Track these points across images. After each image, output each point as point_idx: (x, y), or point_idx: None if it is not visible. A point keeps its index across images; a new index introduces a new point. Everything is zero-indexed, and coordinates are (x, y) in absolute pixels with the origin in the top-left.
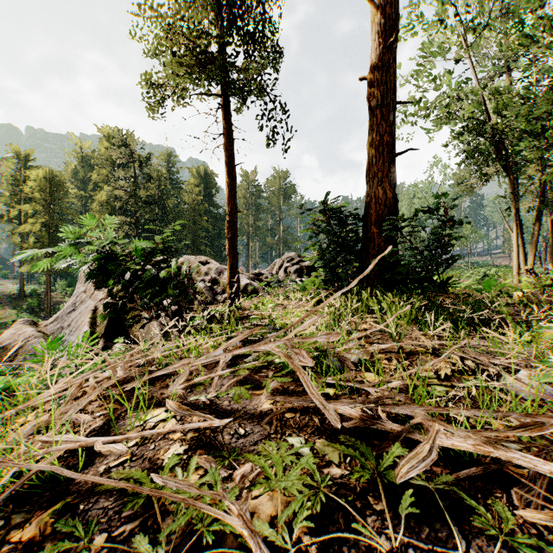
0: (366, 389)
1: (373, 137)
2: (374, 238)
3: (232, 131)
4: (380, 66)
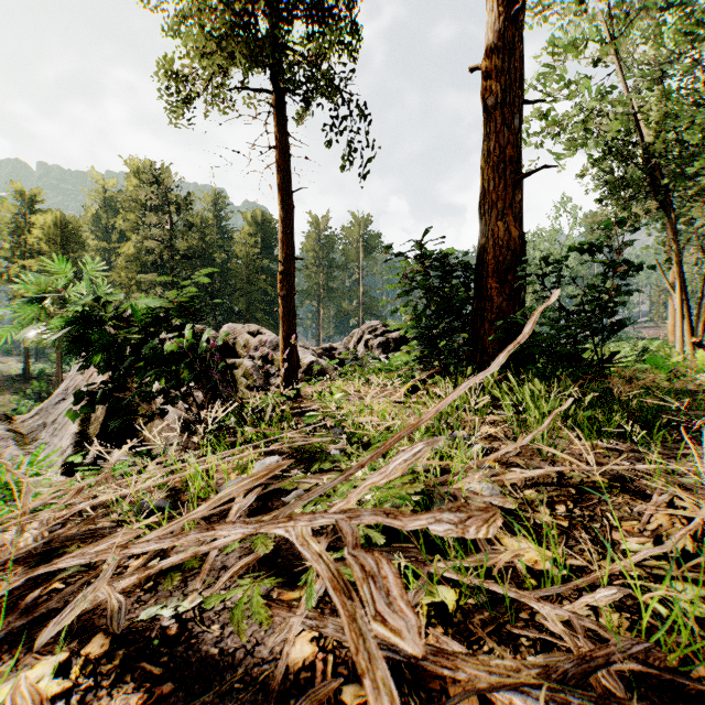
0: (535, 607)
1: (490, 151)
2: (492, 295)
3: (287, 143)
4: (501, 47)
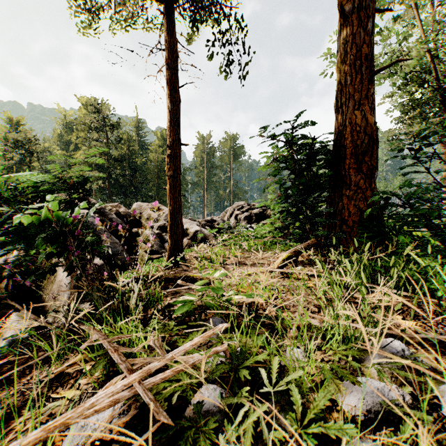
0: None
1: (347, 51)
2: (350, 174)
3: (173, 46)
4: None
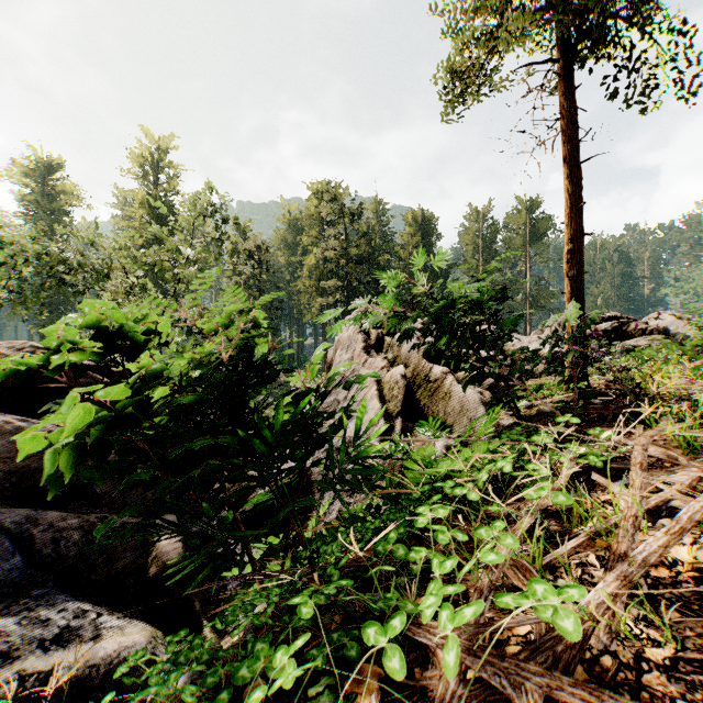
0: None
1: None
2: None
3: (573, 111)
4: None
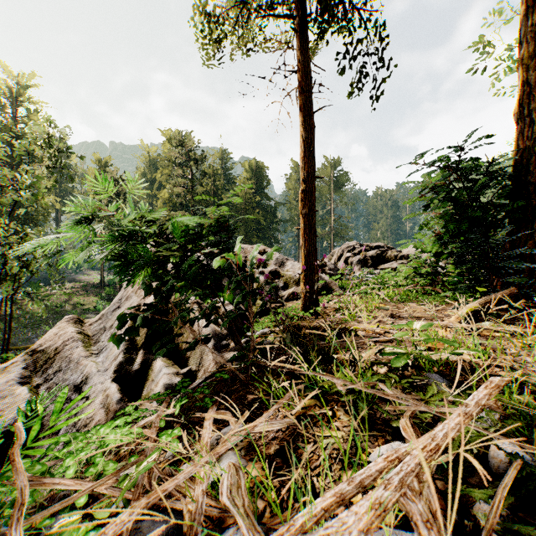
0: None
1: None
2: None
3: (307, 65)
4: None
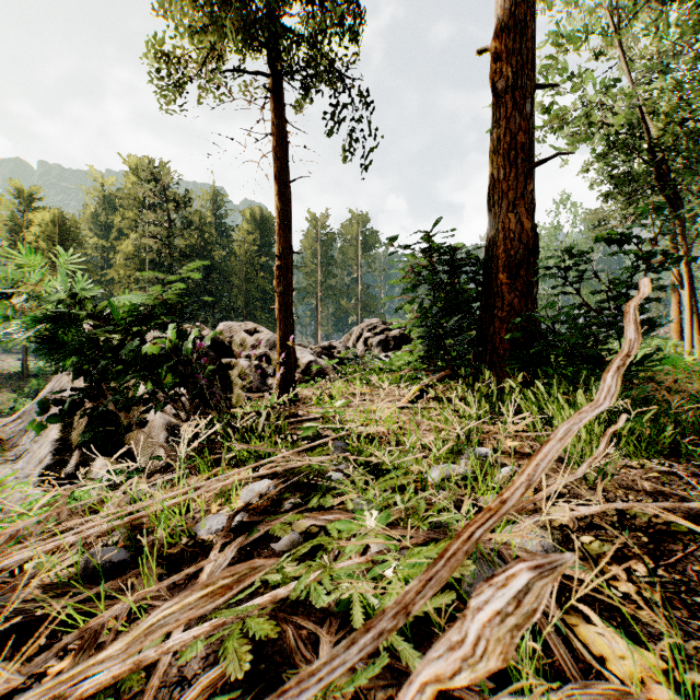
0: None
1: (501, 138)
2: (503, 292)
3: (283, 130)
4: (512, 26)
